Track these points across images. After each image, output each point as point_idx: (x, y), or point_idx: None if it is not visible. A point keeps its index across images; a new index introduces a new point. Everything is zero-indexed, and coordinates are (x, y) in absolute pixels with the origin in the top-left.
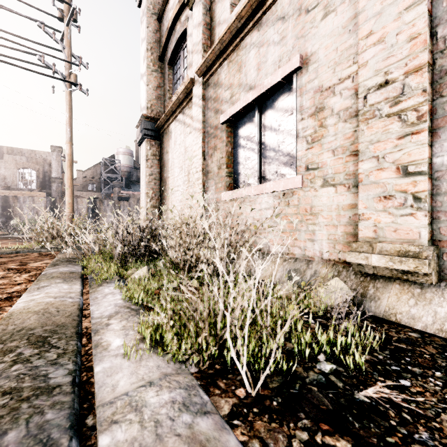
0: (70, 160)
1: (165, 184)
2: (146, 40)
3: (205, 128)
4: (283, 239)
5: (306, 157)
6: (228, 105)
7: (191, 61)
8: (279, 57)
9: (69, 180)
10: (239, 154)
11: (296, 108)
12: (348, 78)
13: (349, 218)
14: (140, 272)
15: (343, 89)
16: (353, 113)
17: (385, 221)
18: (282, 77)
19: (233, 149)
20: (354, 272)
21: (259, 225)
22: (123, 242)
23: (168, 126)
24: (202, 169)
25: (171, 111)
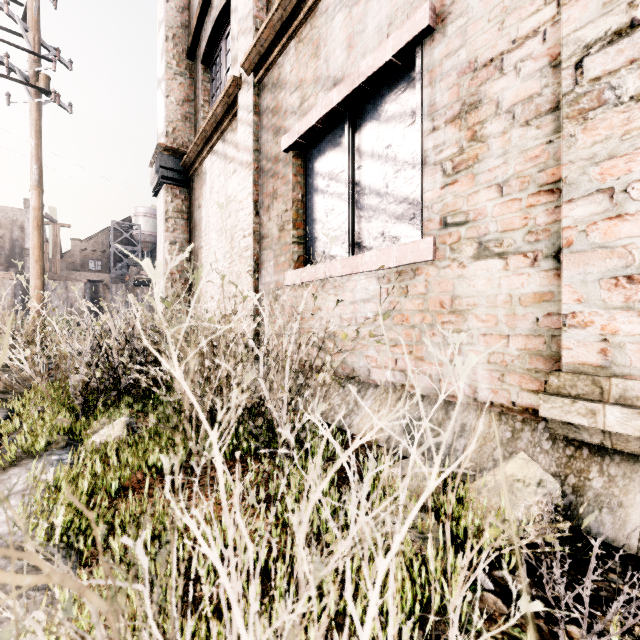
0: (38, 217)
1: (196, 258)
2: (165, 23)
3: (258, 161)
4: (396, 357)
5: (442, 202)
6: (297, 117)
7: (236, 53)
8: (389, 18)
9: (36, 251)
10: (316, 205)
11: (422, 110)
12: (534, 36)
13: (536, 321)
14: (106, 431)
15: (522, 60)
16: (544, 106)
17: (629, 330)
18: (395, 52)
19: (305, 197)
20: (549, 435)
21: (352, 333)
22: (108, 360)
23: (201, 163)
24: (252, 231)
25: (204, 137)
